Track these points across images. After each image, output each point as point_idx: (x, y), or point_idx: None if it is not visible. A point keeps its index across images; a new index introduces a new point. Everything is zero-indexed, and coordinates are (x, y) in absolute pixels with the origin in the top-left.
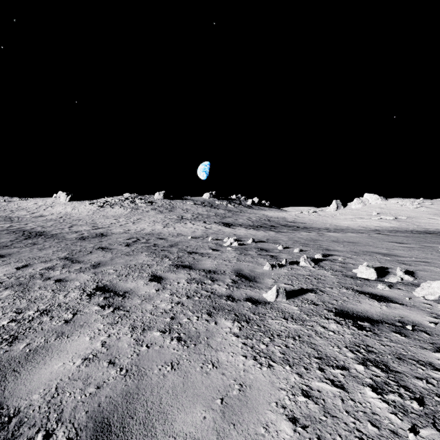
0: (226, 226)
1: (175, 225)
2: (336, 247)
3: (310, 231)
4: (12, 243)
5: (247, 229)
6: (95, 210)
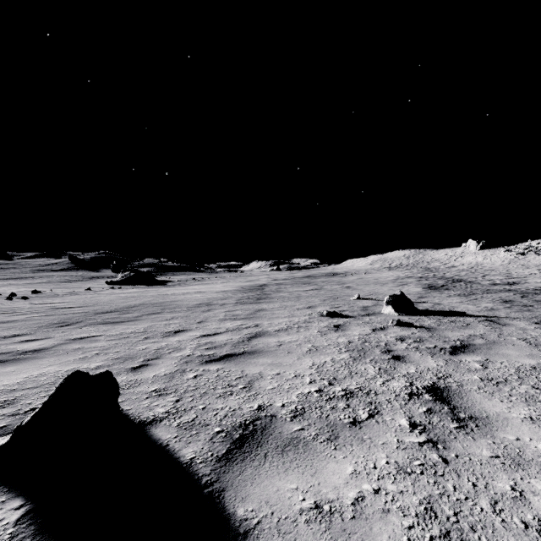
0: None
1: None
2: None
3: None
4: (446, 284)
5: None
6: (512, 259)
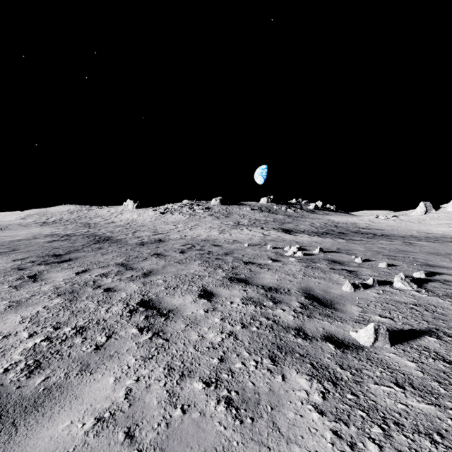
0: (286, 233)
1: (231, 231)
2: (440, 262)
3: (392, 239)
4: (83, 247)
5: (311, 237)
6: (157, 217)
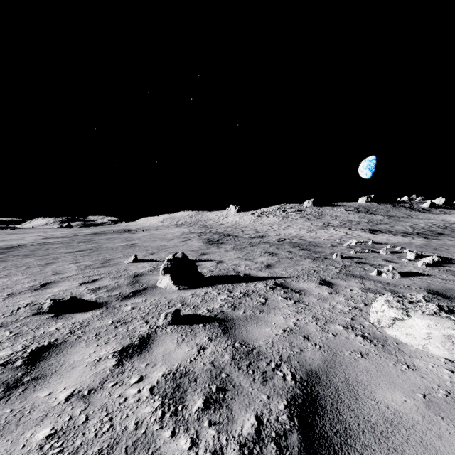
0: (371, 233)
1: (318, 231)
2: (451, 249)
3: None
4: (221, 238)
5: (392, 236)
6: (255, 219)
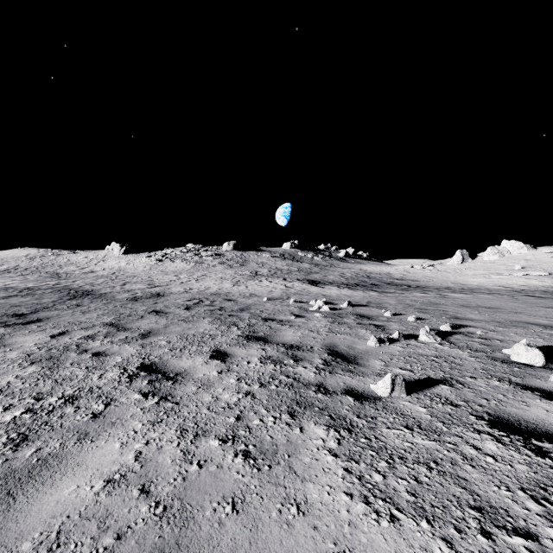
0: (312, 284)
1: (248, 283)
2: (469, 315)
3: (426, 291)
4: (54, 303)
5: (340, 289)
6: (153, 265)
